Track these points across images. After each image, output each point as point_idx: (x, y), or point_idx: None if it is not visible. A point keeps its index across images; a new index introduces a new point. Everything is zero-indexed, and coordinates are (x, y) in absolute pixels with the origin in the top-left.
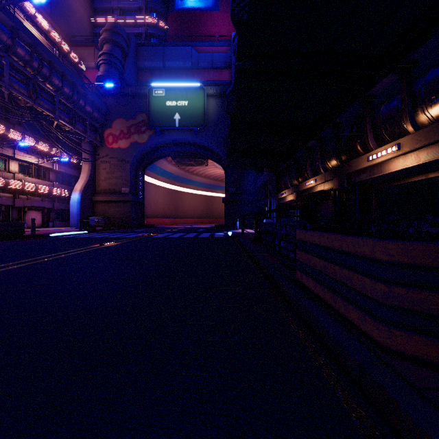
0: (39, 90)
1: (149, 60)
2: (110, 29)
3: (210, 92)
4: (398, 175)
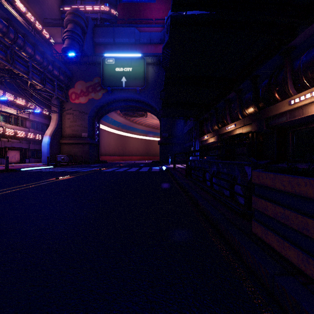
0: (16, 57)
1: (102, 37)
2: (73, 13)
3: (148, 61)
4: None
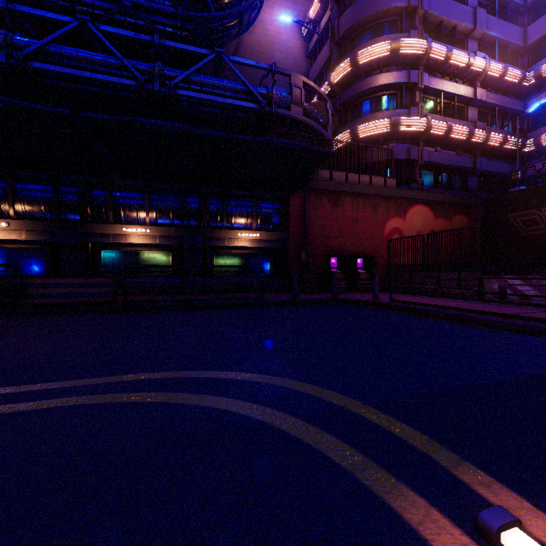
0: None
1: None
2: None
3: None
4: None
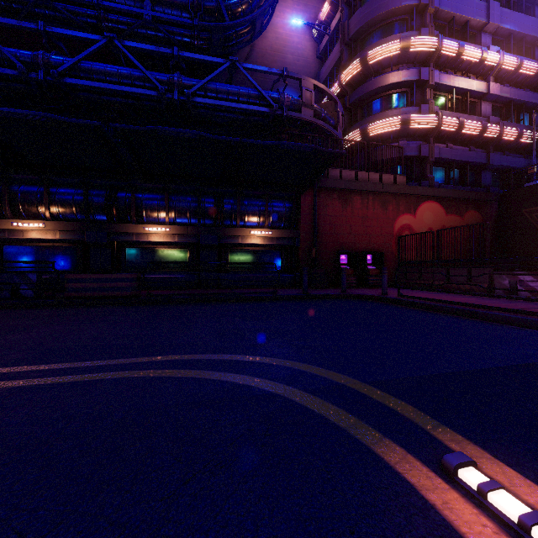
0: None
1: None
2: None
3: None
4: (36, 240)
